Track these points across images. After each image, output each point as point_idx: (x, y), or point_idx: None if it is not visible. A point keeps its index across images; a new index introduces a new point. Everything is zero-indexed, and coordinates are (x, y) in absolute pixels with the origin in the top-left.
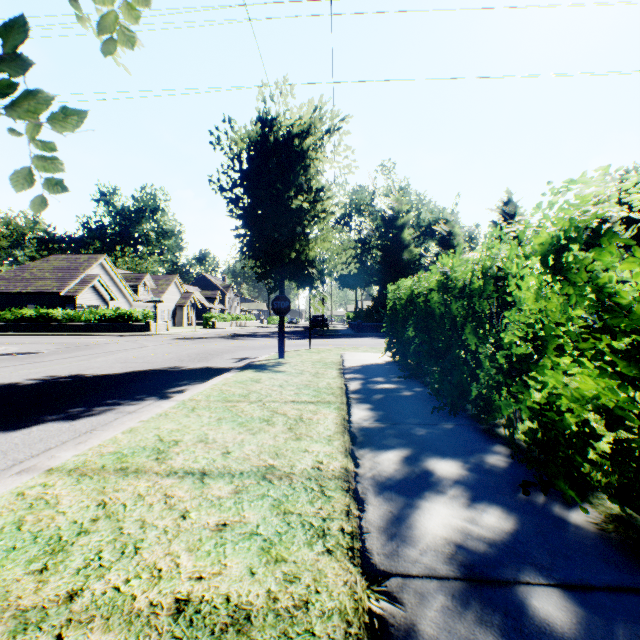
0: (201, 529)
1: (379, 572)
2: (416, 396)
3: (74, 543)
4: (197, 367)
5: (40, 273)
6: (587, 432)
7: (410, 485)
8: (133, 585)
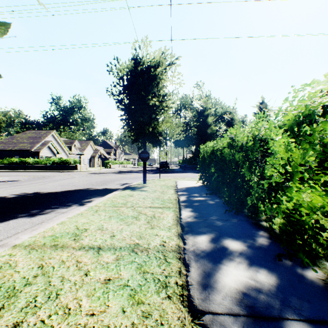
0: (95, 282)
1: (198, 311)
2: (216, 204)
3: (22, 291)
4: (100, 188)
5: (21, 140)
6: (319, 227)
7: (214, 255)
8: (52, 319)
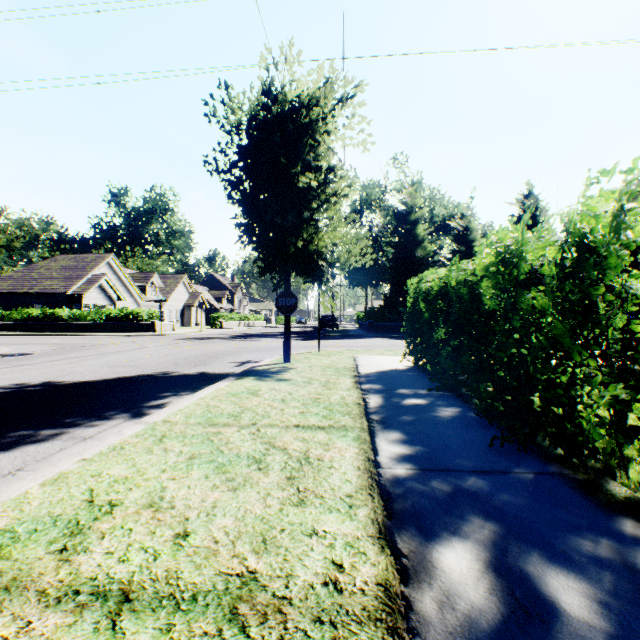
0: None
1: None
2: (459, 418)
3: None
4: (191, 372)
5: (48, 273)
6: None
7: None
8: None
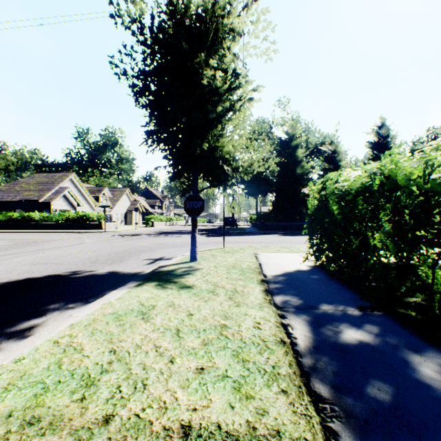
0: None
1: None
2: None
3: None
4: (102, 272)
5: (27, 186)
6: None
7: None
8: None
